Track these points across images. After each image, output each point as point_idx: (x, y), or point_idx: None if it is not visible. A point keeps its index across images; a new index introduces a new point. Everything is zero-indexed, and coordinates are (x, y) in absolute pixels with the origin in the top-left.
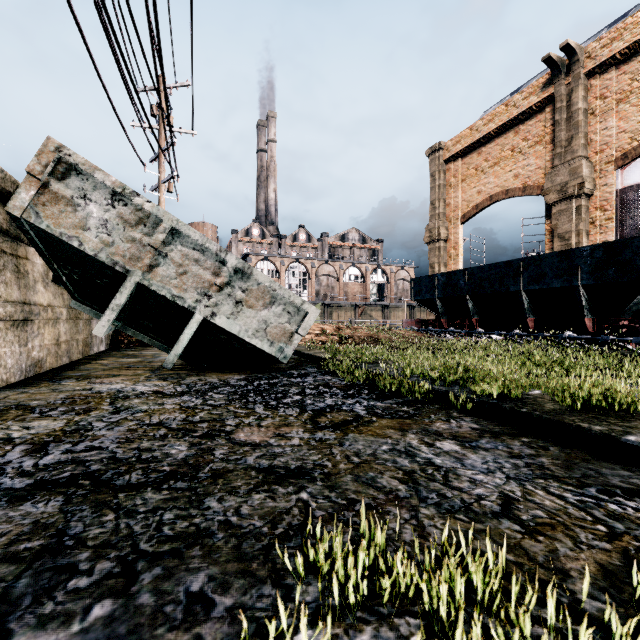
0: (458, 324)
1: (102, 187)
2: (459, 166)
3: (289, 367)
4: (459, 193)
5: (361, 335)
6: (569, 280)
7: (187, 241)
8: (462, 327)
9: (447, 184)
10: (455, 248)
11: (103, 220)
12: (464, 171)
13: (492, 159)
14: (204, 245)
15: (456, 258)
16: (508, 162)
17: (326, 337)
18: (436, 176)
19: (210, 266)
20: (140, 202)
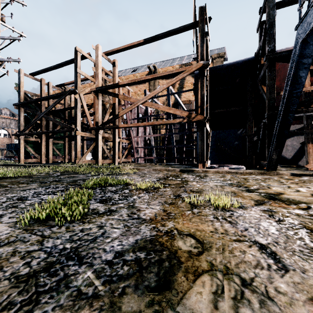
0: None
1: None
2: None
3: None
4: None
5: None
6: None
7: None
8: None
9: None
10: None
11: None
12: None
13: None
14: None
15: None
16: None
17: None
18: None
19: None
20: None
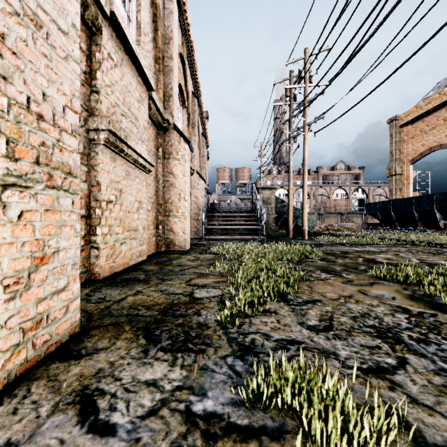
0: (389, 225)
1: (280, 201)
2: (409, 129)
3: (312, 234)
4: (409, 146)
5: (334, 228)
6: (431, 207)
7: (293, 209)
8: (391, 227)
9: (401, 140)
10: (407, 179)
11: (279, 206)
12: (413, 132)
13: (431, 125)
14: (296, 209)
15: (407, 185)
16: (441, 127)
17: (321, 229)
18: (393, 136)
19: (297, 213)
20: (286, 203)
